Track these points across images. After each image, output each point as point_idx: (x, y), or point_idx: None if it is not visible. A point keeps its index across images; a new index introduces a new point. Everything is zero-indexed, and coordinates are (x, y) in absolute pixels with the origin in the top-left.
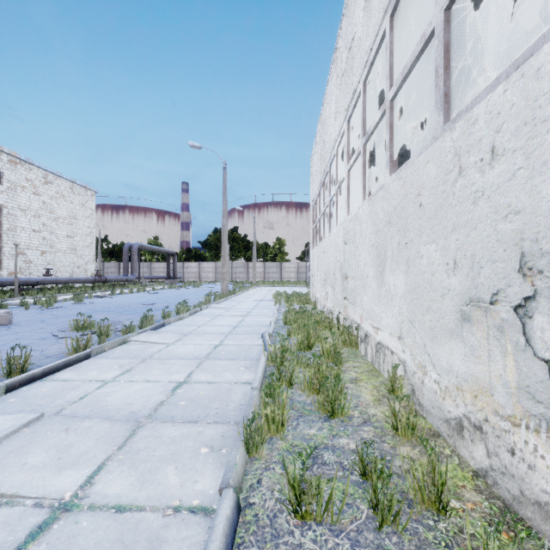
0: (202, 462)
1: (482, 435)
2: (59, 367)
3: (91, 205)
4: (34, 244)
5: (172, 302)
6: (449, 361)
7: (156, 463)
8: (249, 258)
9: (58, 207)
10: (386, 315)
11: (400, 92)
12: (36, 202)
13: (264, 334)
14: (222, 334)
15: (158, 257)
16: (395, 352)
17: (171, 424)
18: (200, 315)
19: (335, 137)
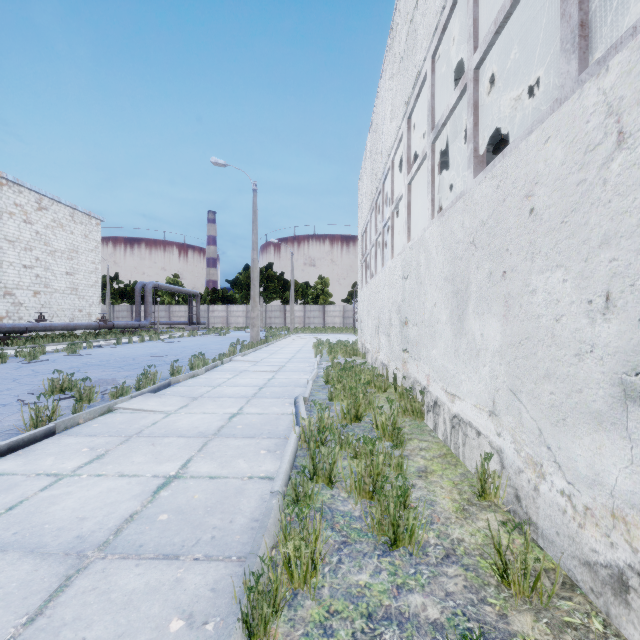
0: None
1: None
2: (0, 452)
3: (96, 237)
4: (25, 283)
5: (189, 353)
6: (593, 465)
7: None
8: (286, 300)
9: (54, 238)
10: (468, 378)
11: (491, 54)
12: (27, 232)
13: (297, 399)
14: (243, 398)
15: (178, 299)
16: (484, 434)
17: (134, 563)
18: (220, 371)
19: (391, 142)
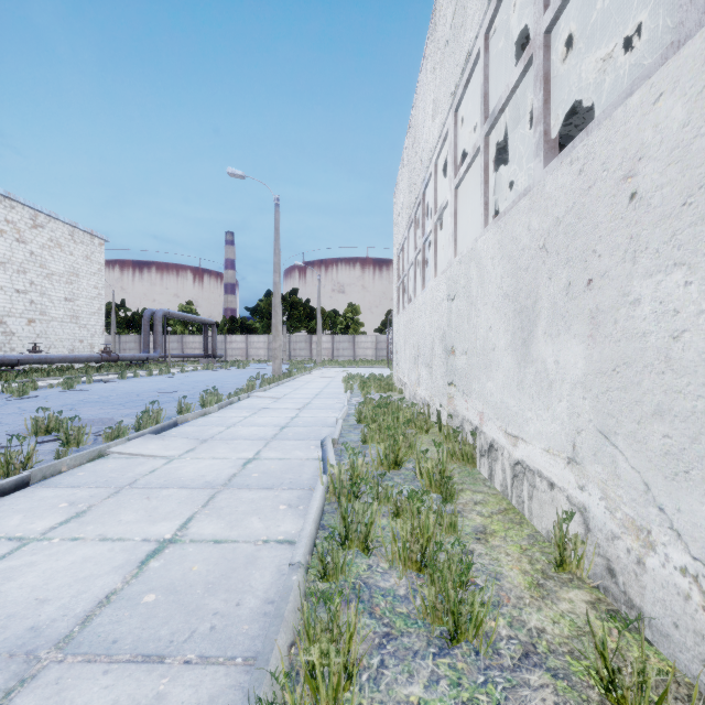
0: None
1: None
2: None
3: (99, 258)
4: (18, 309)
5: (201, 388)
6: None
7: None
8: (313, 330)
9: (51, 260)
10: (536, 416)
11: (567, 10)
12: (20, 252)
13: (325, 441)
14: (261, 440)
15: (192, 328)
16: (560, 486)
17: (101, 669)
18: (236, 409)
19: (433, 143)
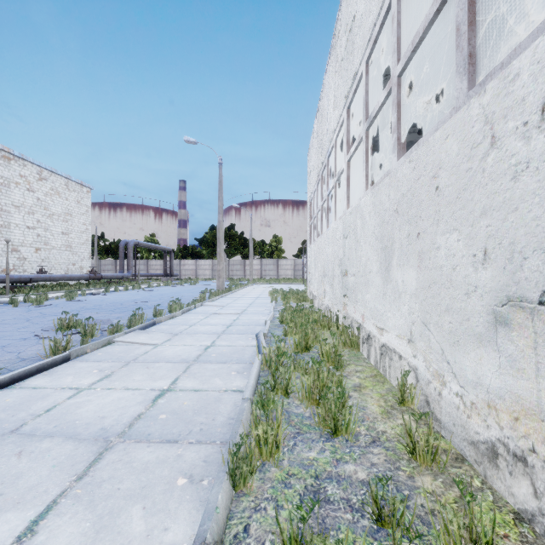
0: (177, 499)
1: (526, 468)
2: (31, 372)
3: (87, 202)
4: (28, 241)
5: (166, 299)
6: (476, 372)
7: (120, 501)
8: (246, 255)
9: (52, 204)
10: (393, 315)
11: (410, 65)
12: (30, 198)
13: (258, 334)
14: (214, 334)
15: (155, 254)
16: (404, 357)
17: (146, 445)
18: (194, 313)
19: (334, 127)
